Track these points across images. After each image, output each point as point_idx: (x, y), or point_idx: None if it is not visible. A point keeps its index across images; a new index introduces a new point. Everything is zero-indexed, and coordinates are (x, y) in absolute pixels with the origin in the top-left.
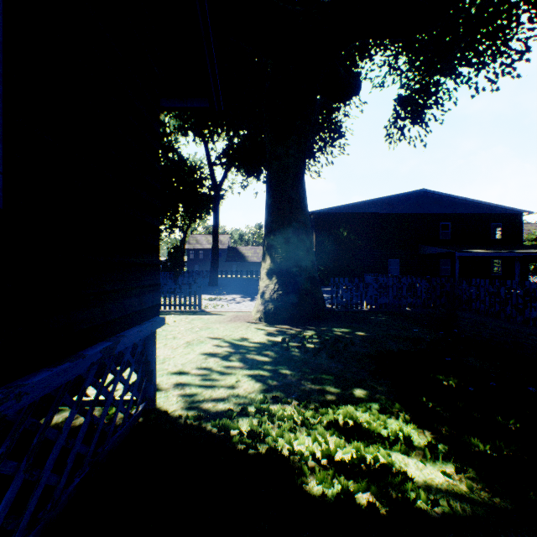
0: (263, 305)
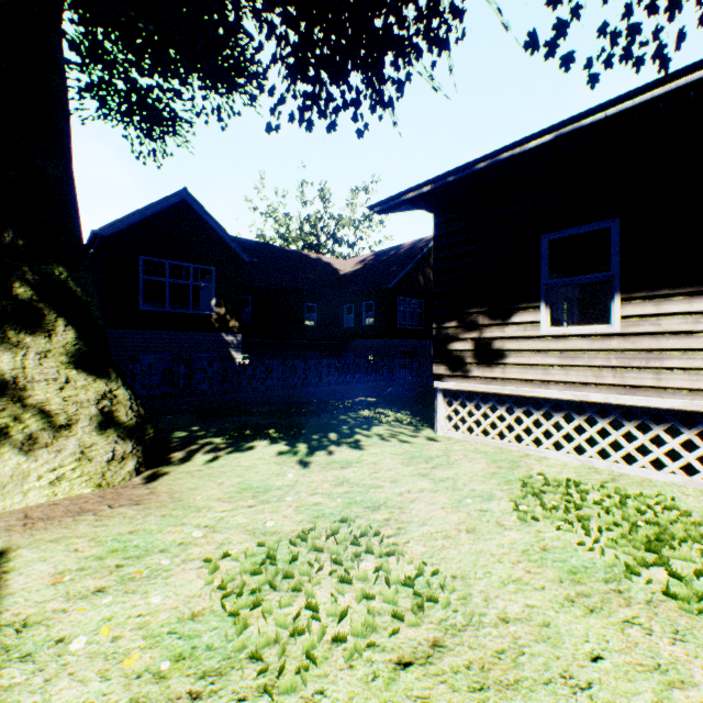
0: (133, 438)
